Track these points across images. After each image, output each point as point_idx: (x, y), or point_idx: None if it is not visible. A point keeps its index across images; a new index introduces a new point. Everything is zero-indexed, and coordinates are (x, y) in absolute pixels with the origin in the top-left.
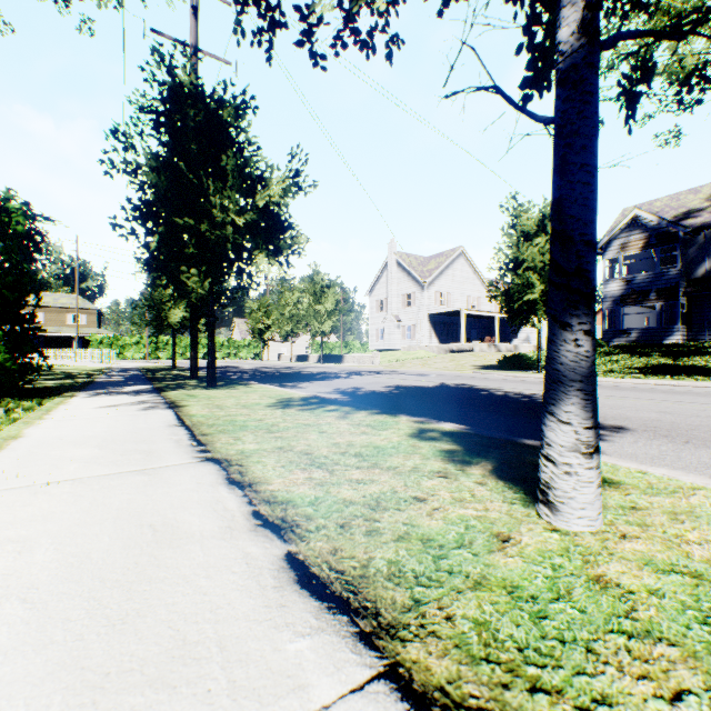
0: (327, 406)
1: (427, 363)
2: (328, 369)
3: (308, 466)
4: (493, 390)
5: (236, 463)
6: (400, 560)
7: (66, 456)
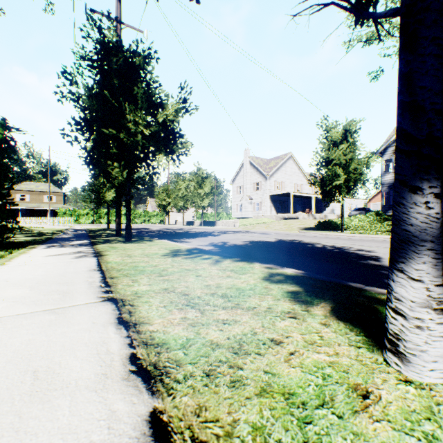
0: (203, 255)
1: (269, 226)
2: (206, 230)
3: (184, 306)
4: (315, 244)
5: (128, 303)
6: (265, 425)
7: (2, 295)
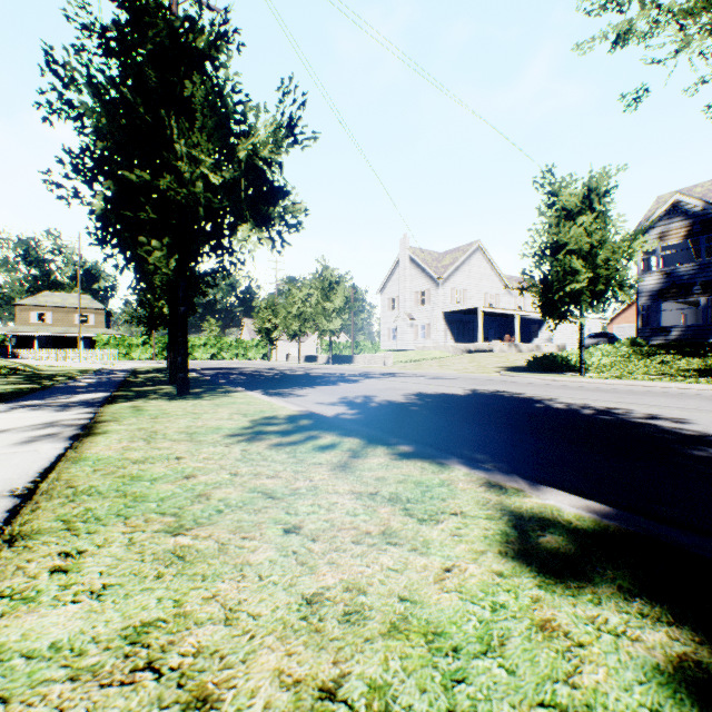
0: (321, 434)
1: (444, 364)
2: (336, 371)
3: None
4: (547, 401)
5: None
6: None
7: None
